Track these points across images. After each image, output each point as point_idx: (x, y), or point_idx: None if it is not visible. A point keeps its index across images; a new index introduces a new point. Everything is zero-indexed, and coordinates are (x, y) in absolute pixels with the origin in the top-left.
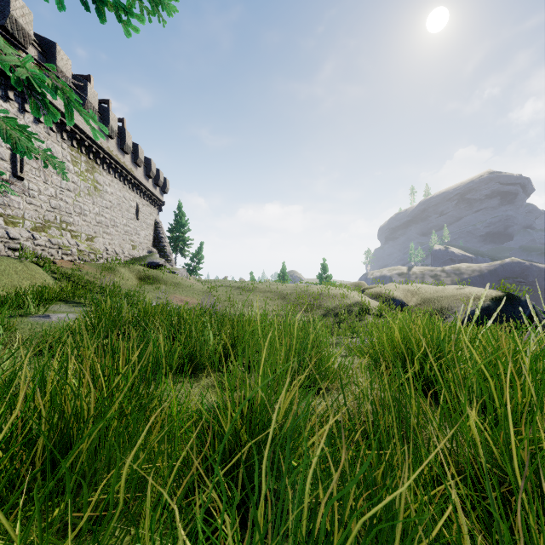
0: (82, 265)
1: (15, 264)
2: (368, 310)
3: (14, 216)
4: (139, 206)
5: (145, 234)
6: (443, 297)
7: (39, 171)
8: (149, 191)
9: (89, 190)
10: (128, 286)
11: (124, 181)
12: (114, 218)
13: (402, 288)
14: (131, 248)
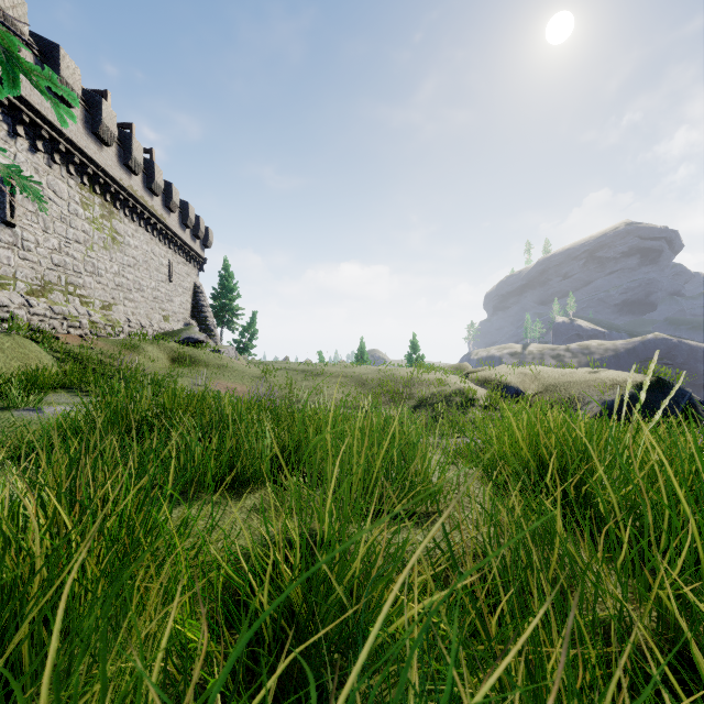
0: (95, 341)
1: (1, 339)
2: (473, 400)
3: (1, 276)
4: (172, 264)
5: (180, 301)
6: (571, 383)
7: (37, 216)
8: (186, 244)
9: (106, 242)
10: (156, 369)
11: (153, 231)
12: (139, 280)
13: (517, 371)
14: (162, 319)
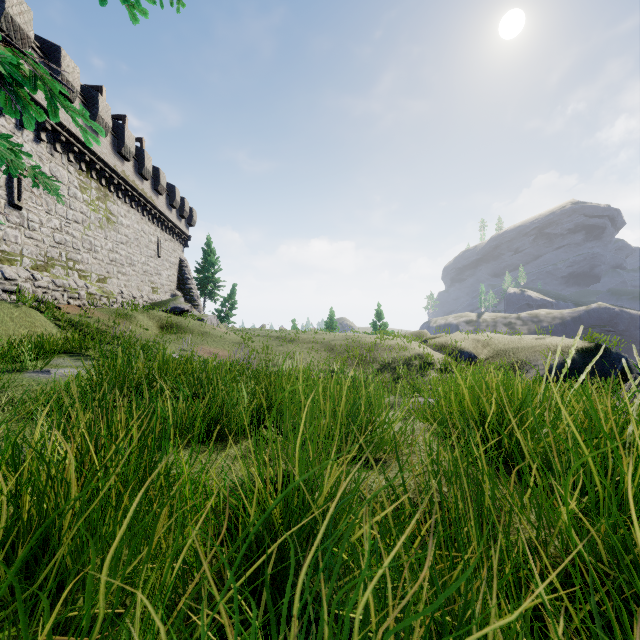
0: (92, 311)
1: (11, 309)
2: (431, 364)
3: (10, 253)
4: (160, 241)
5: (167, 275)
6: (519, 349)
7: (41, 199)
8: (172, 223)
9: (101, 222)
10: (146, 336)
11: (143, 212)
12: (131, 255)
13: (471, 338)
14: (151, 291)
